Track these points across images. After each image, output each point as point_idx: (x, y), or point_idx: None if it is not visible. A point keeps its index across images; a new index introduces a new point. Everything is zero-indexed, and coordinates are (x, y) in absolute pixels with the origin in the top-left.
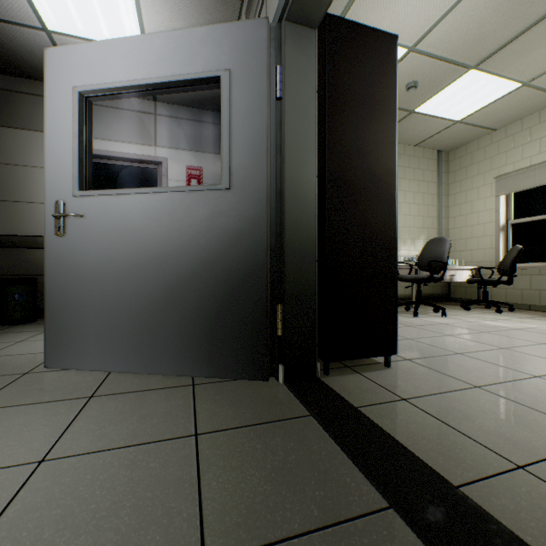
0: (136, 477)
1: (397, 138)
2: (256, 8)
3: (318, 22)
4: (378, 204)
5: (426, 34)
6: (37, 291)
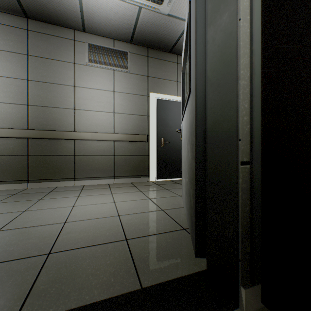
0: (102, 232)
1: None
2: None
3: None
4: None
5: None
6: None
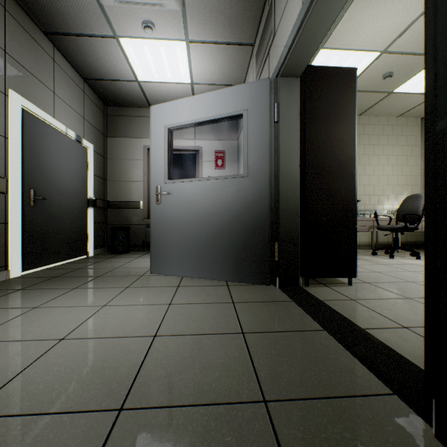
0: (210, 311)
1: (380, 112)
2: (262, 58)
3: (300, 74)
4: (342, 179)
5: (395, 40)
6: (129, 234)
